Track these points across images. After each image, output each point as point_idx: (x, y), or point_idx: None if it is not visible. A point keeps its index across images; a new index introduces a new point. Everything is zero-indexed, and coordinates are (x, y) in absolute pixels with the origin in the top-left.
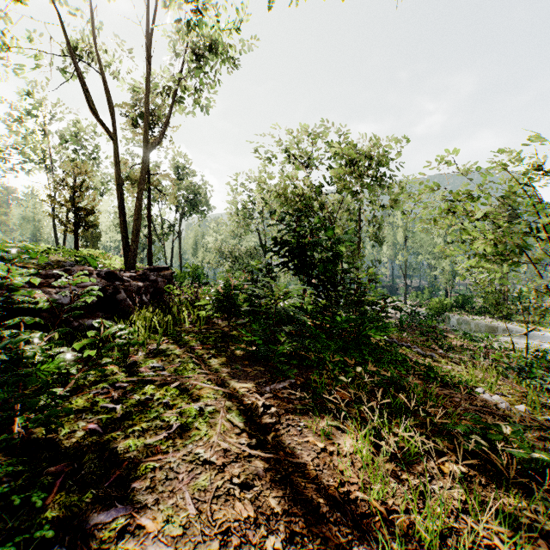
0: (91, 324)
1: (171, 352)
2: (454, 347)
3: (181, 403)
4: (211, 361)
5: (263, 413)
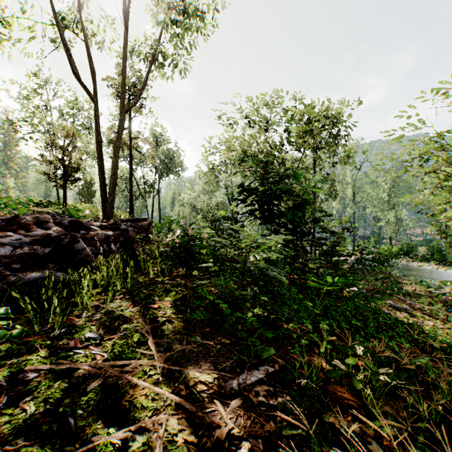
0: (35, 278)
1: (119, 314)
2: (409, 293)
3: (94, 427)
4: (164, 328)
5: None
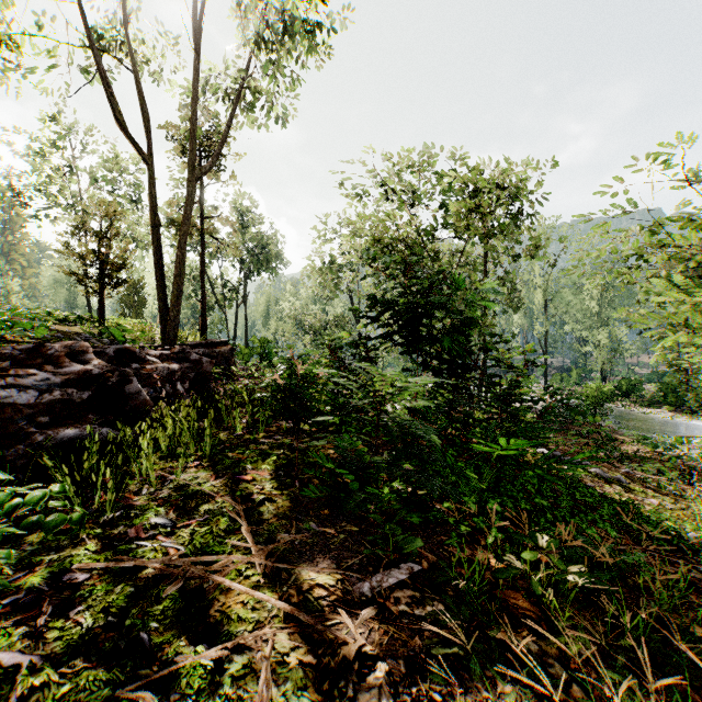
0: (70, 436)
1: (197, 489)
2: (628, 456)
3: (176, 644)
4: (263, 510)
5: (358, 686)
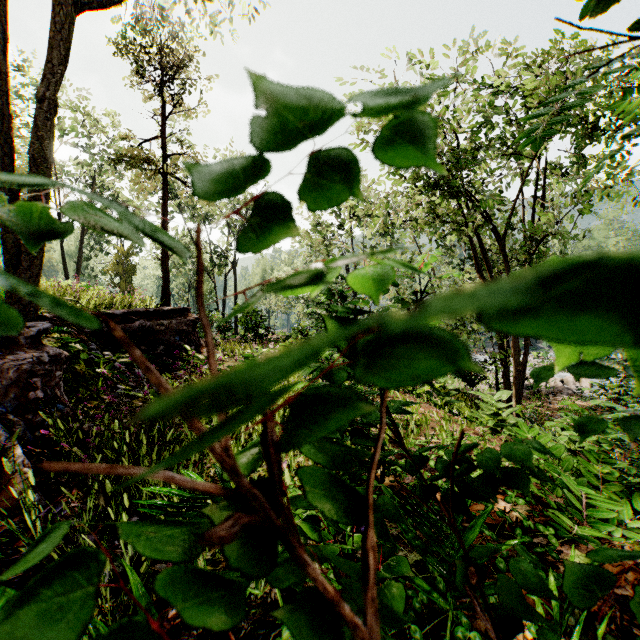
0: None
1: None
2: None
3: None
4: None
5: None
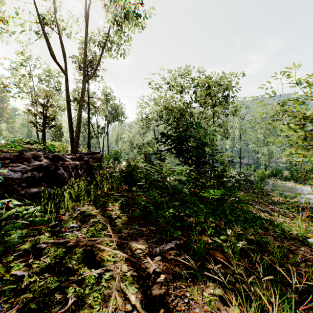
0: (35, 192)
1: (88, 213)
2: (274, 202)
3: (83, 269)
4: (116, 221)
5: (153, 282)
